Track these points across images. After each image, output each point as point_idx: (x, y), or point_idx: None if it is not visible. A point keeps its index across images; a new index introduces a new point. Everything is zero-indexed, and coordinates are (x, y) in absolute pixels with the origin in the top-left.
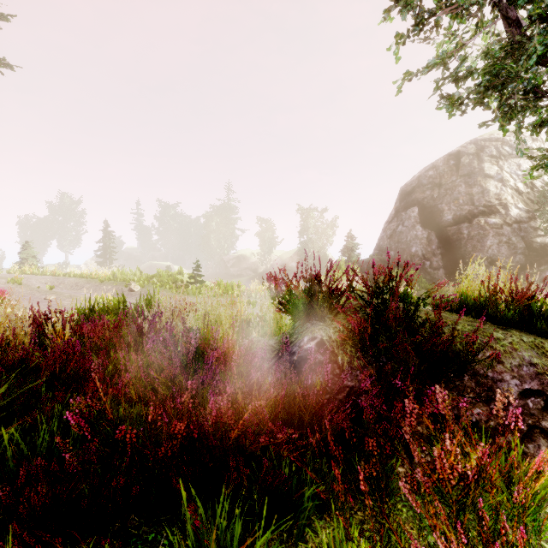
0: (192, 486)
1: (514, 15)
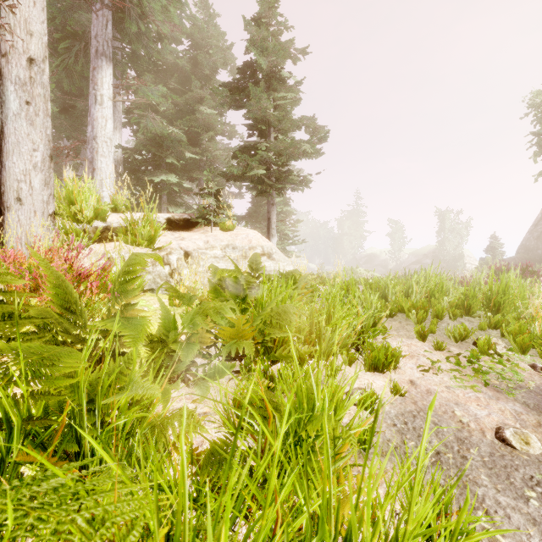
0: None
1: None
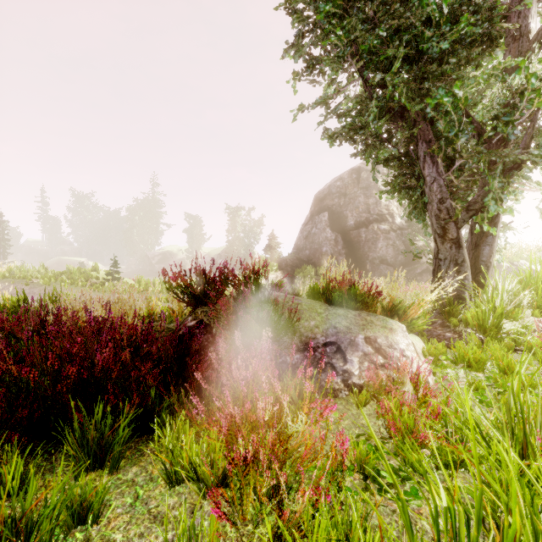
0: (84, 415)
1: (369, 78)
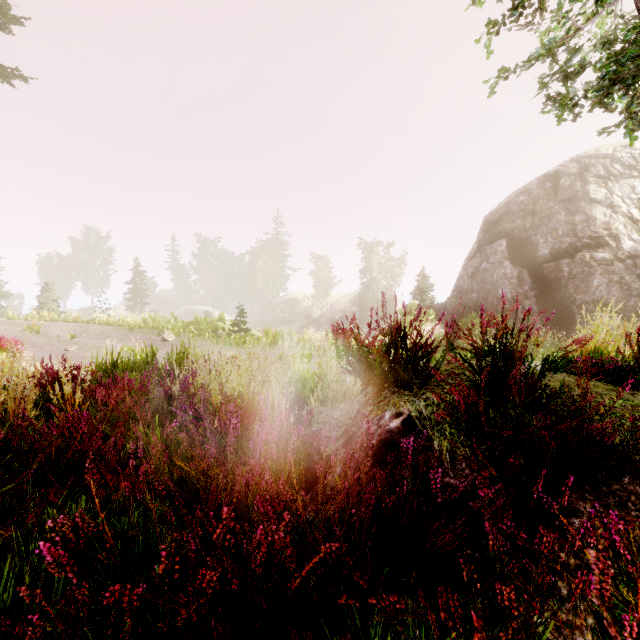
0: None
1: None
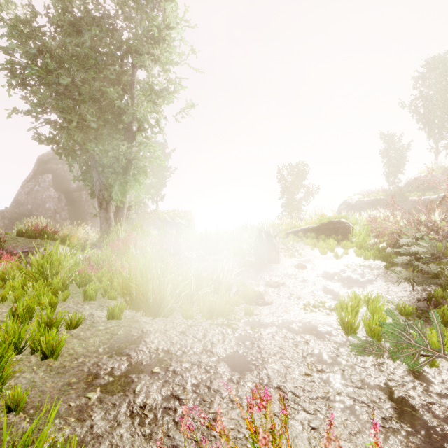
0: None
1: None
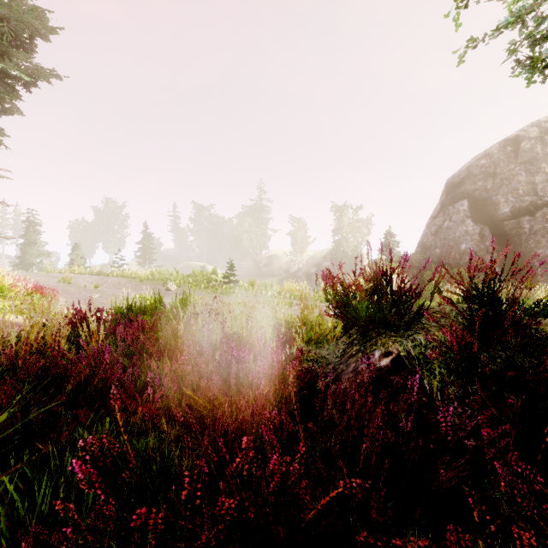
0: None
1: None
